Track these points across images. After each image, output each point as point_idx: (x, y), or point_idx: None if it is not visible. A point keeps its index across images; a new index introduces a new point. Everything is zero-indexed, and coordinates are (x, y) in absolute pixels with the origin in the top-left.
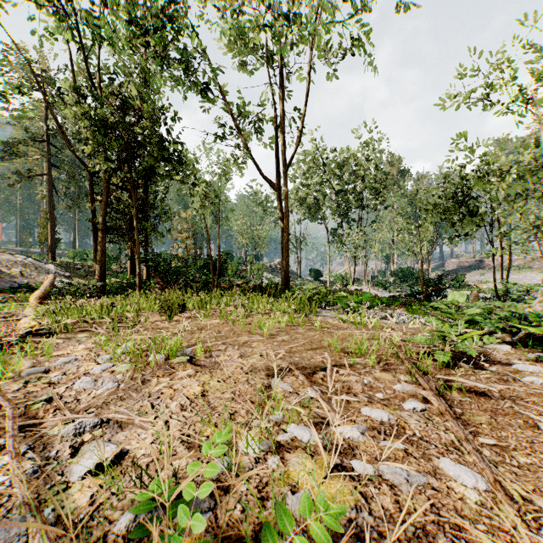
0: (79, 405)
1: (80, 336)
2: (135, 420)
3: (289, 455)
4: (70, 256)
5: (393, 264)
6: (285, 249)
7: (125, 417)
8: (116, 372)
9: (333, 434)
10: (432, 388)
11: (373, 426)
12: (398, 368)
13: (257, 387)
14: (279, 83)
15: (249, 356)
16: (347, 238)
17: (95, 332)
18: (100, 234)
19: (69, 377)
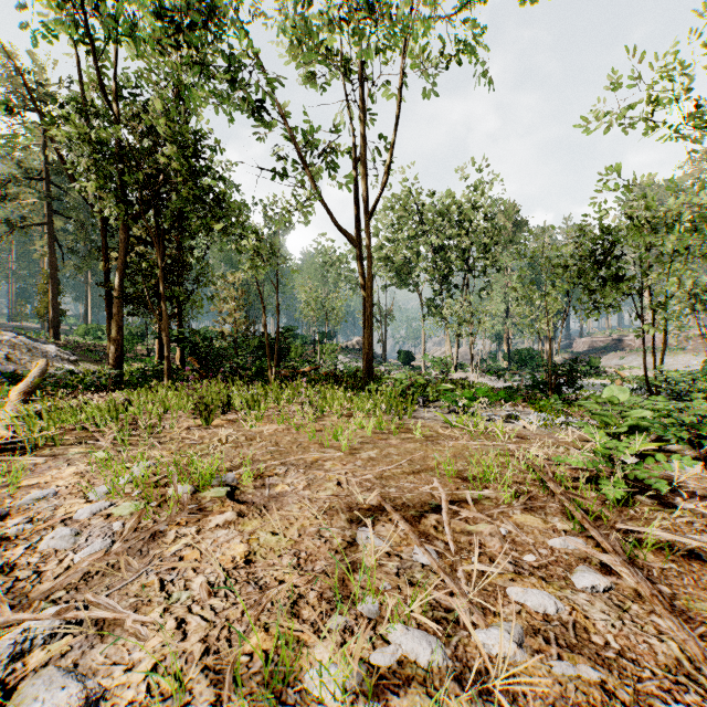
0: (38, 586)
1: (72, 452)
2: (126, 620)
3: (398, 700)
4: (80, 334)
5: (506, 344)
6: (368, 325)
7: (110, 614)
8: (114, 516)
9: (468, 646)
10: (616, 549)
11: (534, 625)
12: (547, 506)
13: (334, 544)
14: (360, 100)
15: (320, 486)
16: (448, 310)
17: (96, 444)
18: (115, 304)
19: (38, 526)
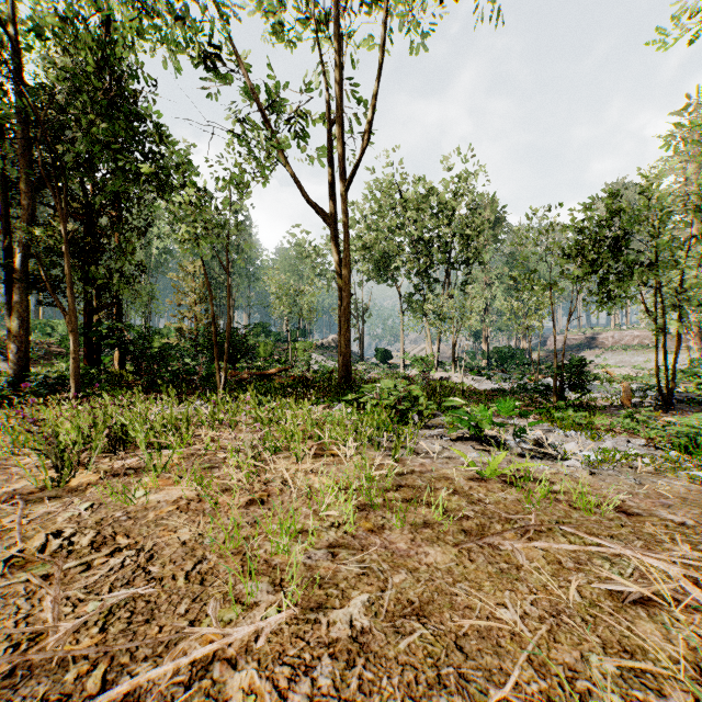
0: None
1: None
2: None
3: None
4: None
5: (485, 342)
6: (344, 319)
7: None
8: None
9: None
10: None
11: None
12: None
13: None
14: (335, 39)
15: None
16: (431, 306)
17: None
18: (18, 289)
19: None
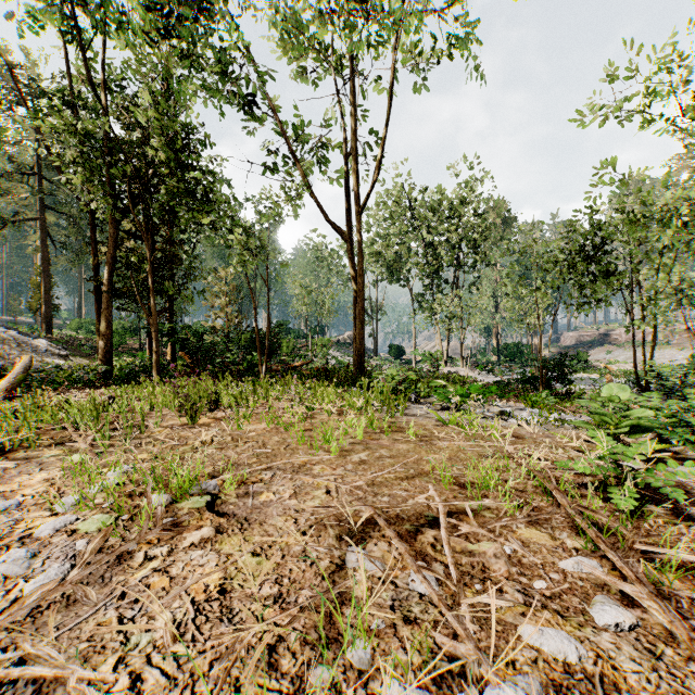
0: None
1: (47, 454)
2: (69, 678)
3: None
4: (73, 328)
5: (496, 338)
6: (359, 320)
7: (50, 670)
8: (79, 532)
9: None
10: (640, 576)
11: (554, 678)
12: (552, 518)
13: (321, 567)
14: (351, 94)
15: (308, 494)
16: (439, 305)
17: (74, 446)
18: (105, 299)
19: None
